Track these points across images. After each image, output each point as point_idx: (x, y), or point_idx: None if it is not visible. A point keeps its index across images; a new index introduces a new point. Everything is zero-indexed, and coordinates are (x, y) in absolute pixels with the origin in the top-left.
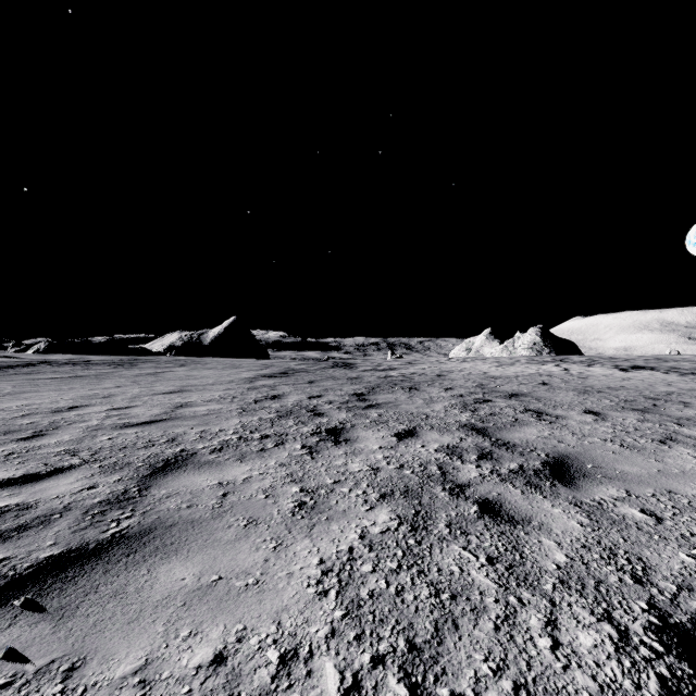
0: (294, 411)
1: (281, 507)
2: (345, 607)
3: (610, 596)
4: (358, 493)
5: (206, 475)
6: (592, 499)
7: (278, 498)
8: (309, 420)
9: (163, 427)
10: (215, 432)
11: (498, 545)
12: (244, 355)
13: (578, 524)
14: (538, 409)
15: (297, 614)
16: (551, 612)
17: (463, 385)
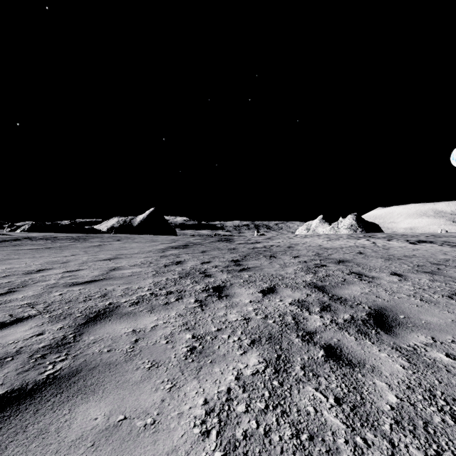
0: (191, 273)
1: (177, 351)
2: (223, 448)
3: (438, 437)
4: (234, 339)
5: (124, 324)
6: (408, 345)
7: (176, 343)
8: (201, 280)
9: (99, 285)
10: (135, 289)
11: (342, 386)
12: (160, 232)
13: (401, 367)
14: (359, 272)
15: (184, 455)
16: (393, 454)
17: (306, 254)
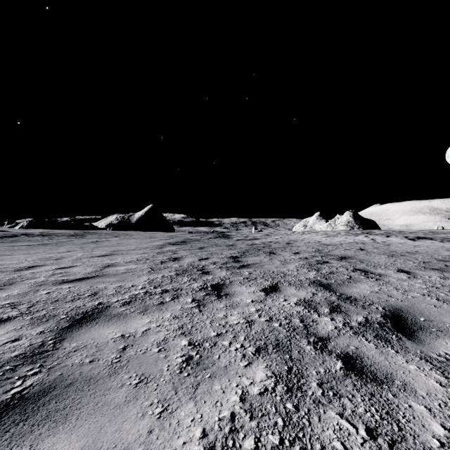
0: (188, 270)
1: (170, 362)
2: None
3: None
4: (237, 346)
5: (112, 328)
6: (438, 354)
7: (169, 352)
8: (198, 277)
9: (90, 283)
10: (128, 287)
11: (372, 411)
12: (158, 229)
13: (437, 384)
14: (364, 268)
15: None
16: None
17: (306, 250)
